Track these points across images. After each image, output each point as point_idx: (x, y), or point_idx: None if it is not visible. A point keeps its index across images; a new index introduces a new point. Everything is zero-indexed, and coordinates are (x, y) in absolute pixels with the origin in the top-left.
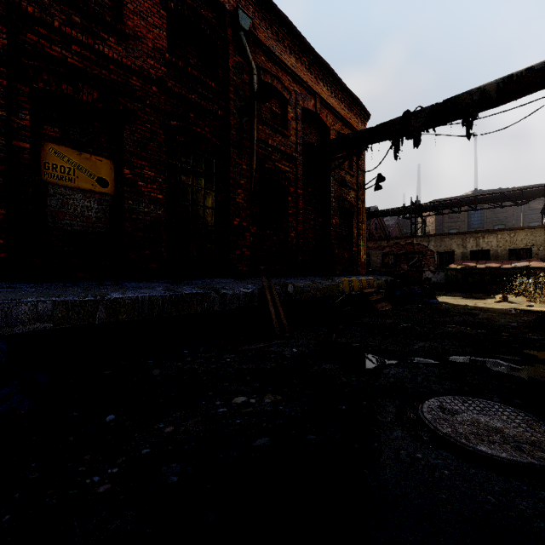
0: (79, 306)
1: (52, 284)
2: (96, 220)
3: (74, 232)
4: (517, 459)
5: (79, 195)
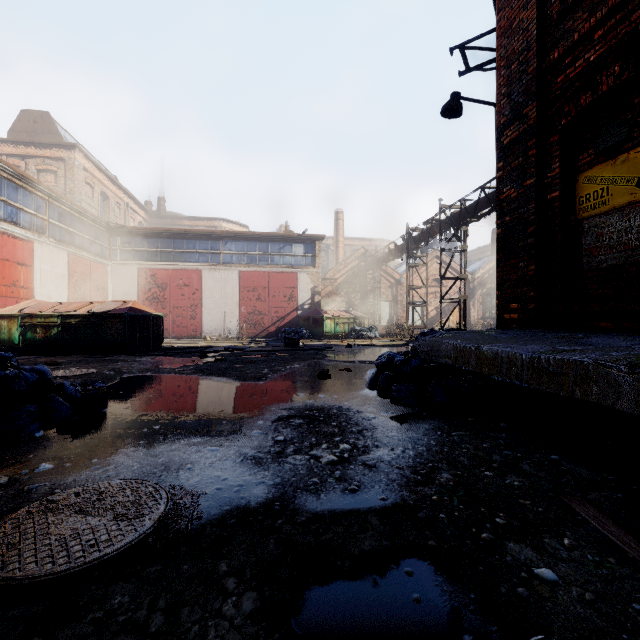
0: (463, 350)
1: (529, 333)
2: (638, 243)
3: (609, 268)
4: (92, 484)
5: (615, 217)
